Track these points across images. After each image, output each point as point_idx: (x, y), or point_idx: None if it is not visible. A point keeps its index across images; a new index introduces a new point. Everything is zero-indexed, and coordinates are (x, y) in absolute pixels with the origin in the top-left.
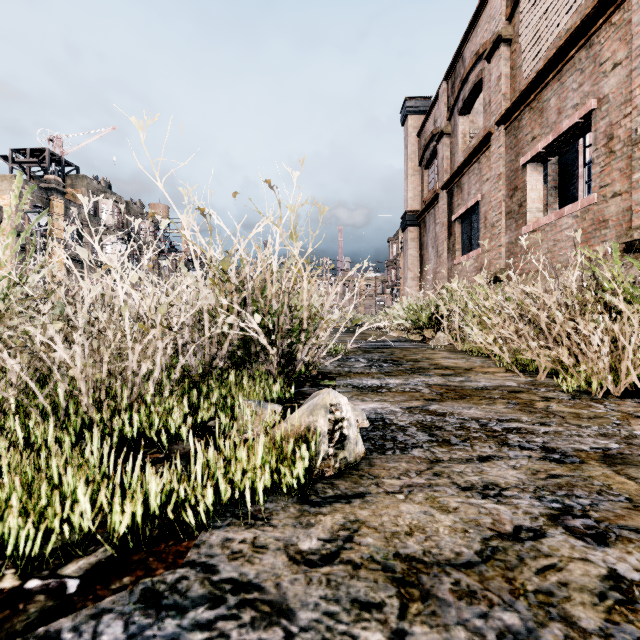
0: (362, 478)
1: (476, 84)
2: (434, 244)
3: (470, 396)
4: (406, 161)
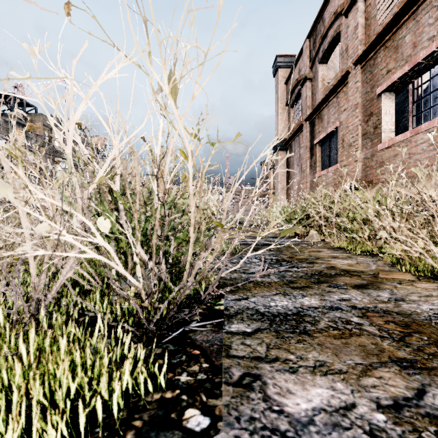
0: None
1: (334, 37)
2: (299, 163)
3: None
4: (277, 102)
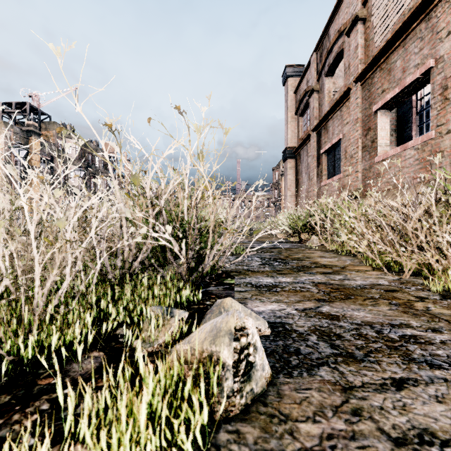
0: (272, 421)
1: (338, 53)
2: (307, 171)
3: (354, 296)
4: (286, 111)
